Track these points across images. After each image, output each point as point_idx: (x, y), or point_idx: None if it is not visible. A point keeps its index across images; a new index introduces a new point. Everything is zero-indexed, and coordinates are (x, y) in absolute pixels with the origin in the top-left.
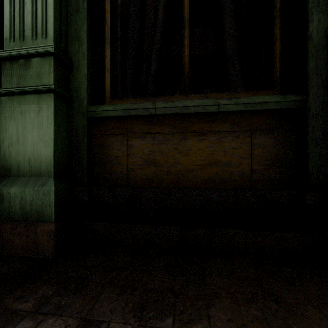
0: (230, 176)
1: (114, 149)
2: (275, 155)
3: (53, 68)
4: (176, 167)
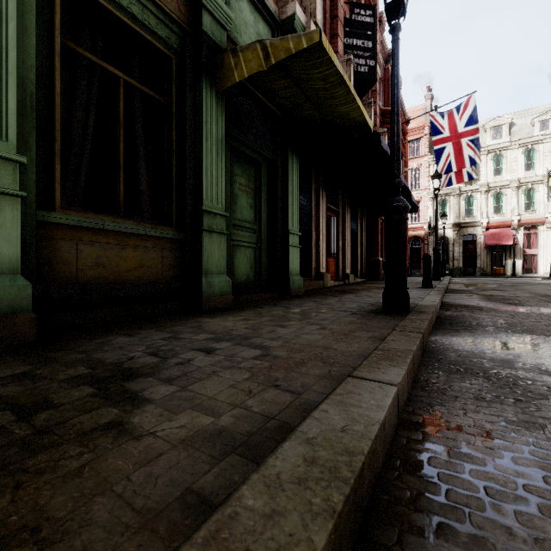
0: (152, 274)
1: (64, 252)
2: (173, 263)
3: (18, 175)
4: (118, 268)
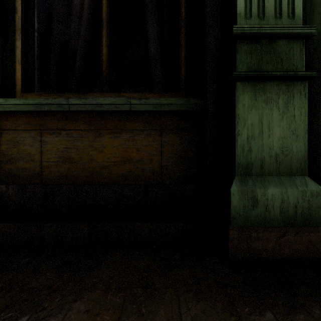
0: (143, 172)
1: (27, 146)
2: (181, 152)
3: None
4: (91, 164)
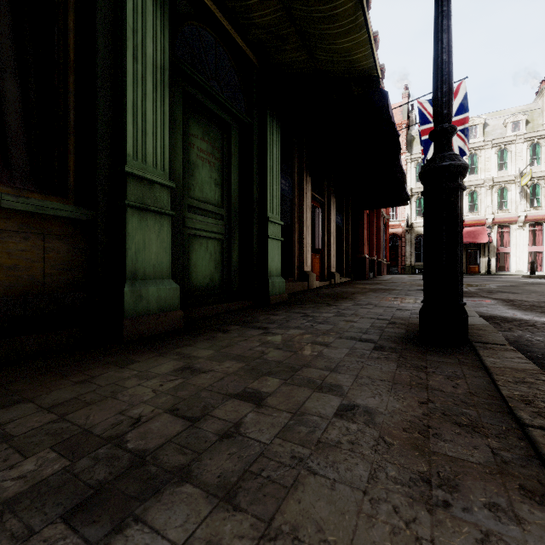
0: (18, 281)
1: None
2: (70, 260)
3: None
4: None
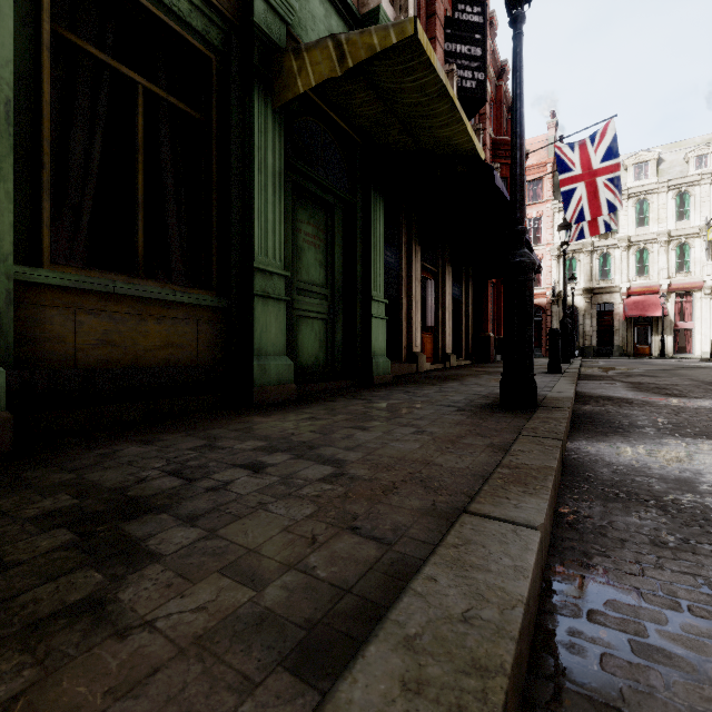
0: (183, 356)
1: (55, 325)
2: (213, 340)
3: None
4: (135, 347)
